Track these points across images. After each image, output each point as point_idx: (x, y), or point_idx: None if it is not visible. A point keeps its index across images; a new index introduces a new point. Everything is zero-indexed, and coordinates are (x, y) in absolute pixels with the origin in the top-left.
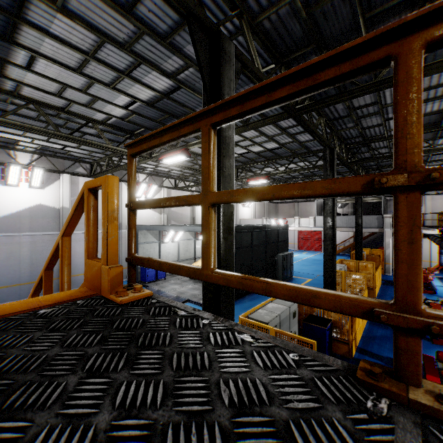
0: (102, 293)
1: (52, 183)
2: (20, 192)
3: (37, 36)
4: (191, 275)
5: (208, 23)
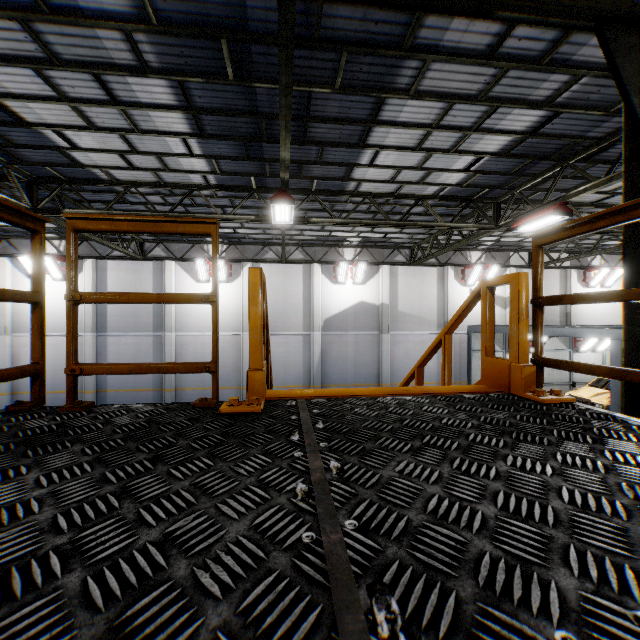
0: (511, 390)
1: (372, 277)
2: (346, 289)
3: (384, 131)
4: None
5: (635, 13)
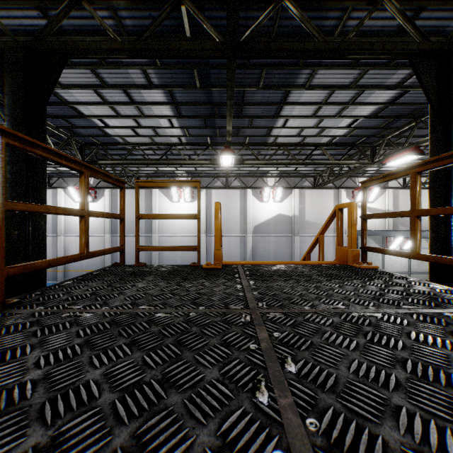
0: (348, 263)
1: (287, 197)
2: (269, 205)
3: (291, 107)
4: (403, 256)
5: (433, 48)
